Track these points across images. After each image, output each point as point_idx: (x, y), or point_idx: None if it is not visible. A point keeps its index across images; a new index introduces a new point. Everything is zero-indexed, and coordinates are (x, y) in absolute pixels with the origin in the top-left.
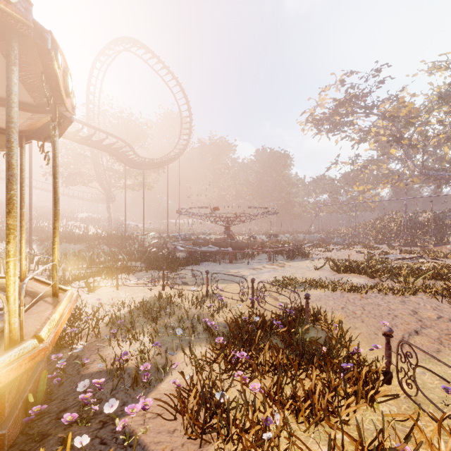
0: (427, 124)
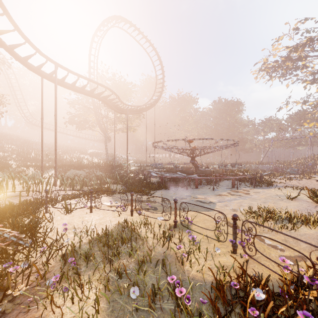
0: None
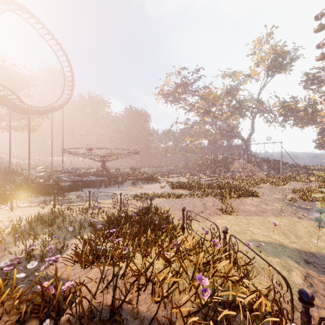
0: (222, 105)
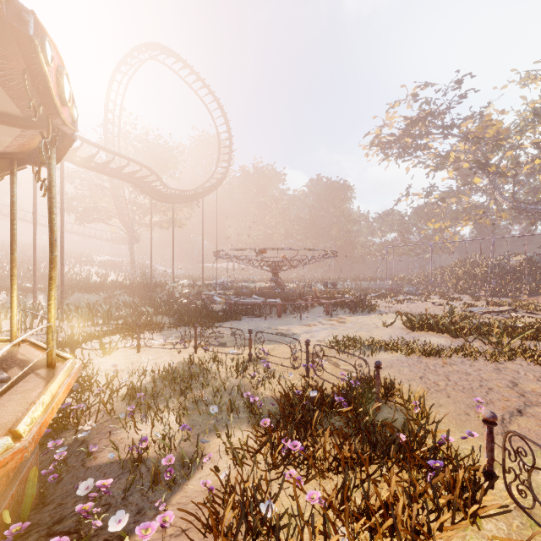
0: (519, 147)
